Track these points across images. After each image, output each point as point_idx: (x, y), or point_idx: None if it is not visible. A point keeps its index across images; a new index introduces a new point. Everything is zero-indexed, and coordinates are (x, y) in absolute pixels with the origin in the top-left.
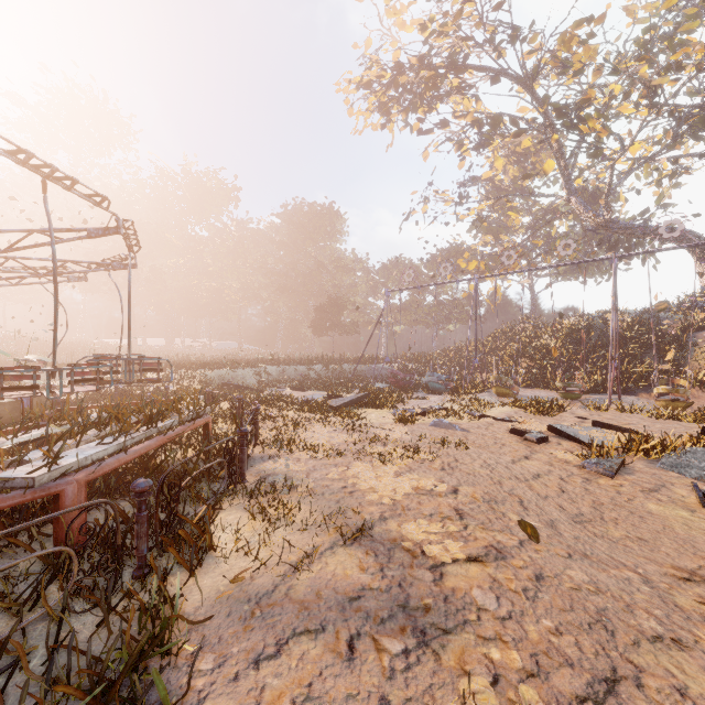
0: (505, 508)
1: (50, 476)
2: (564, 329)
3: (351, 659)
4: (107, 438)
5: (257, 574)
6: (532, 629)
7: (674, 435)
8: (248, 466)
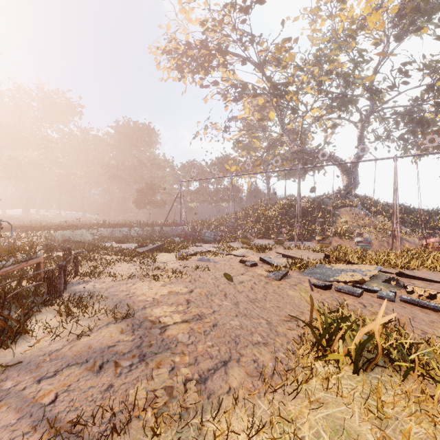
0: (214, 297)
1: None
2: (279, 206)
3: (99, 372)
4: None
5: (53, 342)
6: (200, 347)
7: (313, 259)
8: (67, 288)
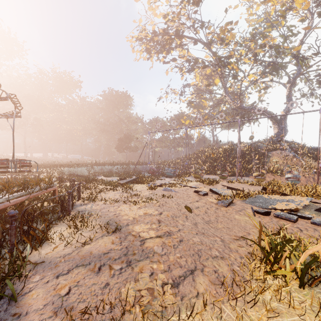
0: (178, 219)
1: None
2: (223, 150)
3: (98, 272)
4: None
5: (66, 247)
6: (171, 257)
7: (253, 191)
8: (73, 208)
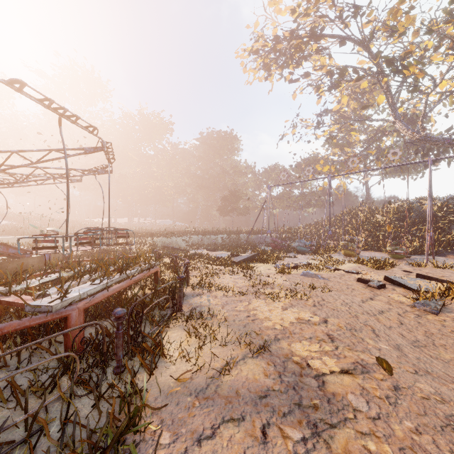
0: (362, 335)
1: (62, 305)
2: (391, 211)
3: (265, 442)
4: (96, 281)
5: (194, 375)
6: (397, 428)
7: None
8: (183, 300)
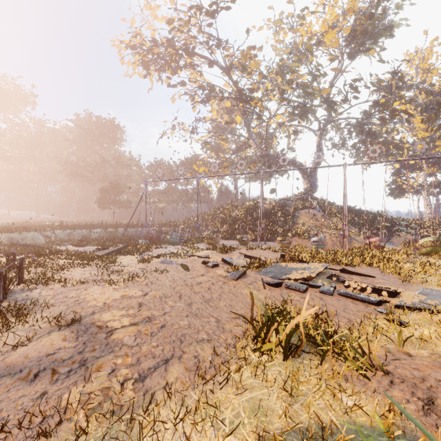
0: (169, 299)
1: None
2: (245, 208)
3: (33, 381)
4: None
5: None
6: (145, 348)
7: (270, 259)
8: (8, 297)
